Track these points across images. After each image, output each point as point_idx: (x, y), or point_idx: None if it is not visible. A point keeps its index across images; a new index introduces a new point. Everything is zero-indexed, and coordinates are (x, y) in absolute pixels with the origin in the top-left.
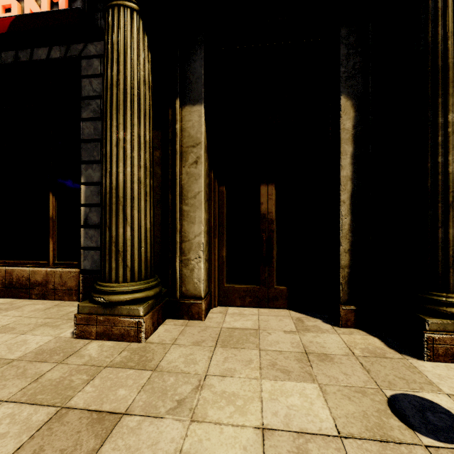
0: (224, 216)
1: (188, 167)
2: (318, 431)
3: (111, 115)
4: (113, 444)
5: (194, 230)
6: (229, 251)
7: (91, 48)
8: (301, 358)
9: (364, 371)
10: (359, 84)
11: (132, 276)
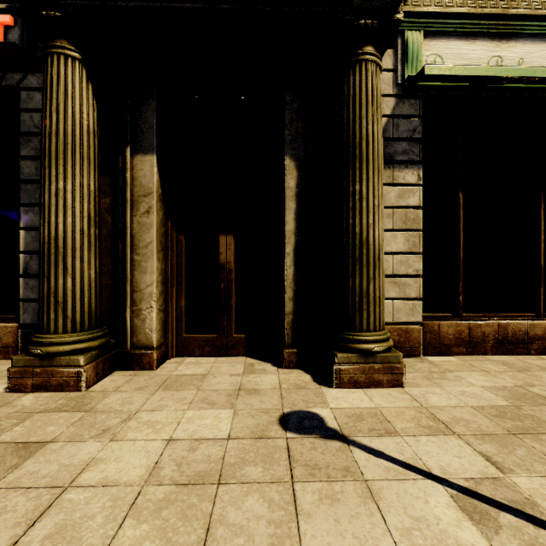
0: (183, 265)
1: (139, 217)
2: (214, 437)
3: (49, 164)
4: (35, 460)
5: (146, 280)
6: (188, 301)
7: (33, 79)
8: (232, 393)
9: (280, 398)
10: (301, 147)
11: (73, 327)
